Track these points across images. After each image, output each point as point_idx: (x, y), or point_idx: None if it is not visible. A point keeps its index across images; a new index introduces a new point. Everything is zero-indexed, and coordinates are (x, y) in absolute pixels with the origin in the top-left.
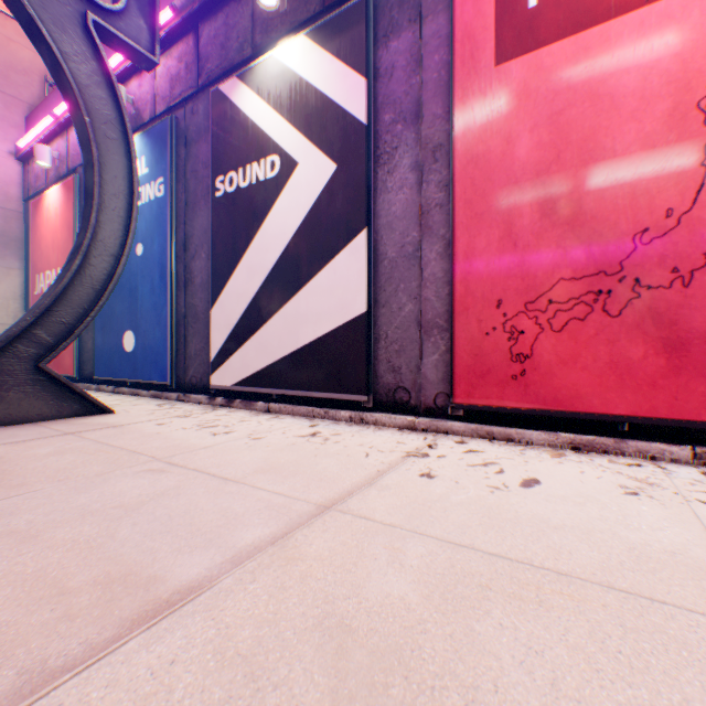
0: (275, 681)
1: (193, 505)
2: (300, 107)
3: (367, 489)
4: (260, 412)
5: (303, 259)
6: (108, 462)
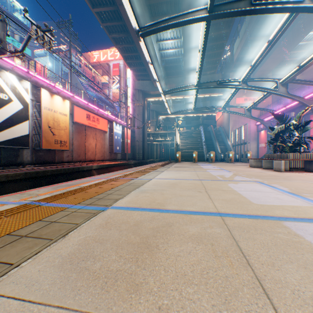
0: None
1: None
2: None
3: None
4: None
5: None
6: None
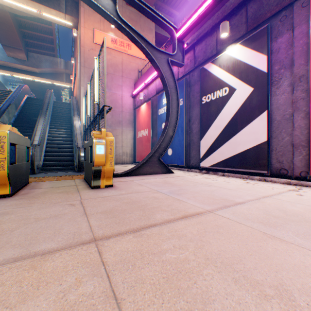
0: (271, 212)
1: (226, 192)
2: (236, 69)
3: (277, 195)
4: (220, 175)
5: (238, 123)
6: (192, 183)
